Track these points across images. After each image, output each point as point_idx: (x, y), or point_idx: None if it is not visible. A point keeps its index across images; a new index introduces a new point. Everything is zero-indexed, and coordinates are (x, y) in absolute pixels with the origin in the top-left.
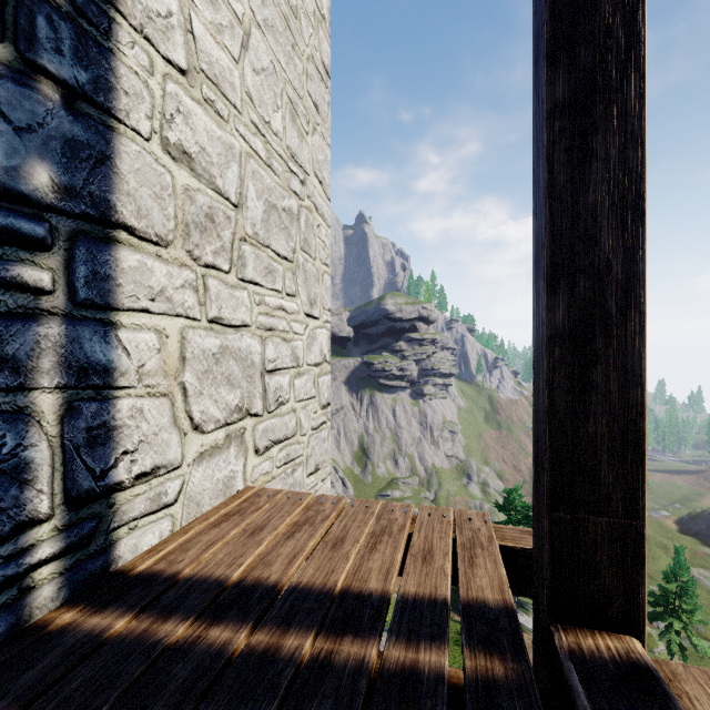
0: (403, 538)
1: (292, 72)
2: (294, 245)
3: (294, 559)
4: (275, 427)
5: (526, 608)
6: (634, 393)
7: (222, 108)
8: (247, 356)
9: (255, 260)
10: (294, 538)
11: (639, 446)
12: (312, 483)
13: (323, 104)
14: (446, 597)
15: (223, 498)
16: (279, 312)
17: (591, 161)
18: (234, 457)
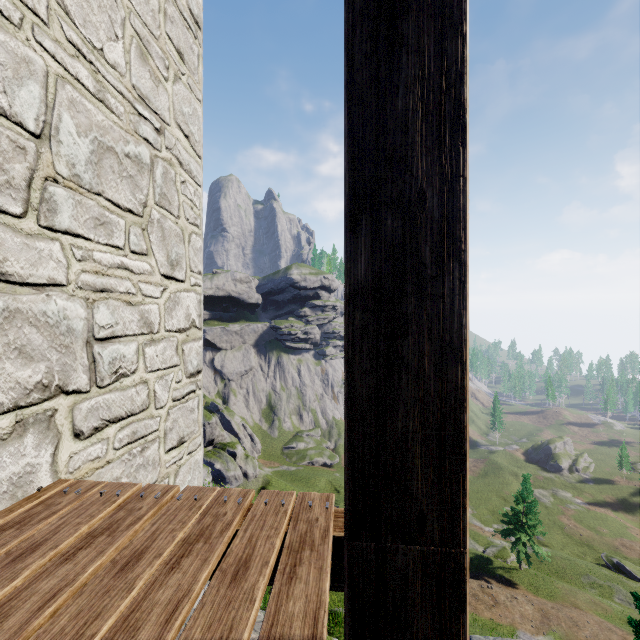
0: (221, 543)
1: (141, 4)
2: (145, 198)
3: (51, 600)
4: (112, 403)
5: None
6: (453, 373)
7: (7, 6)
8: (60, 322)
9: (75, 207)
10: (73, 560)
11: (459, 446)
12: (173, 458)
13: (191, 55)
14: None
15: (10, 502)
16: (118, 271)
17: (401, 53)
18: (33, 447)
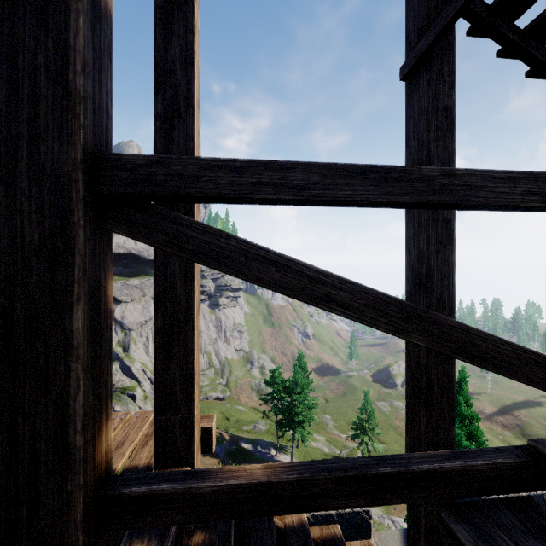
0: None
1: None
2: None
3: None
4: None
5: (285, 450)
6: (190, 357)
7: None
8: None
9: None
10: None
11: (192, 381)
12: None
13: None
14: (116, 469)
15: None
16: None
17: None
18: None
